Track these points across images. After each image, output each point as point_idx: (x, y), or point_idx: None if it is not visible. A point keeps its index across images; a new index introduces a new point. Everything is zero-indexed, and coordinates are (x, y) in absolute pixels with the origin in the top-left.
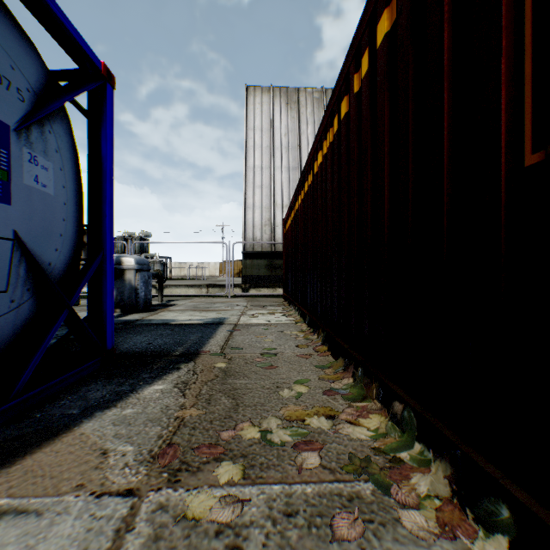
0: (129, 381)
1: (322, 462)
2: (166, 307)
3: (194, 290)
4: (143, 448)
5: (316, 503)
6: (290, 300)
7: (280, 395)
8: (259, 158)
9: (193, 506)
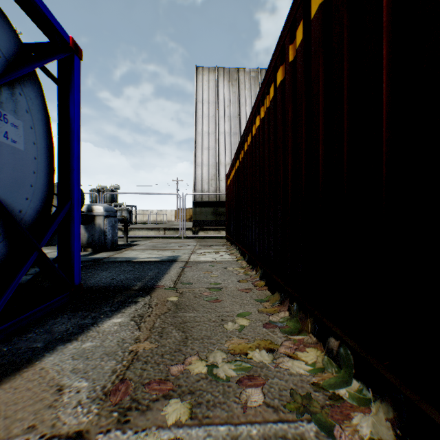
0: (92, 314)
1: (266, 399)
2: (130, 246)
3: (154, 233)
4: (97, 383)
5: None
6: (231, 241)
7: (225, 328)
8: (207, 125)
9: None
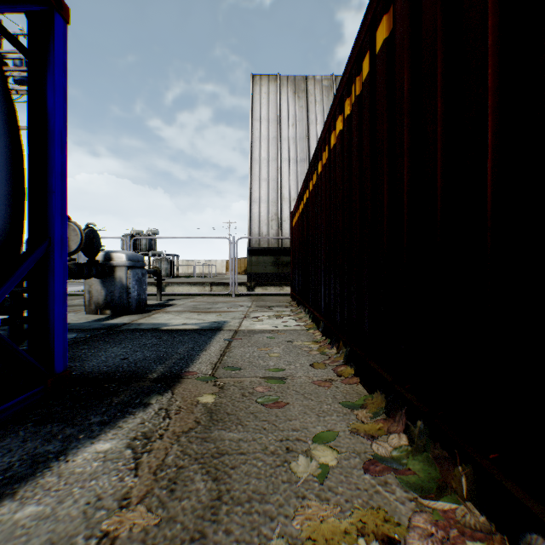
0: (66, 430)
1: None
2: (163, 307)
3: (197, 289)
4: None
5: None
6: (298, 300)
7: (292, 471)
8: (266, 150)
9: None
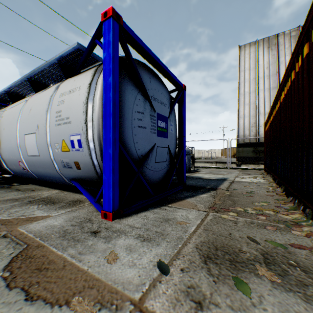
0: (194, 192)
1: (266, 219)
2: (197, 171)
3: (208, 164)
4: (205, 206)
5: (261, 223)
6: (267, 171)
7: (253, 204)
8: (248, 87)
9: (223, 216)
